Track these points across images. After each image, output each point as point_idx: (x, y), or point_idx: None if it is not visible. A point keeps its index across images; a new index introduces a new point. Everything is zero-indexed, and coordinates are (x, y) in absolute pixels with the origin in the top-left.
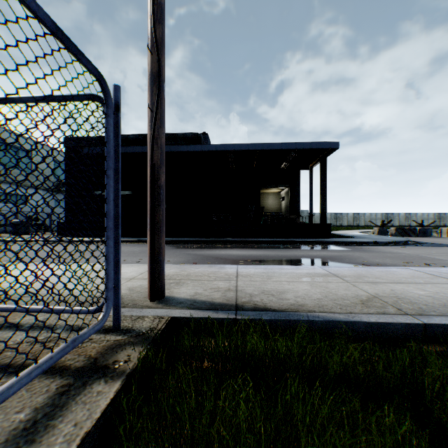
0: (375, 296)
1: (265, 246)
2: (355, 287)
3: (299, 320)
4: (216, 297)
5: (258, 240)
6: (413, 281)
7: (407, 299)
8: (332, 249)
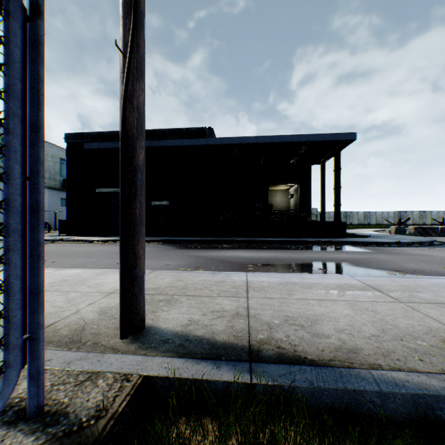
0: None
1: (275, 246)
2: (417, 311)
3: (362, 391)
4: (219, 329)
5: (267, 240)
6: None
7: None
8: (350, 250)
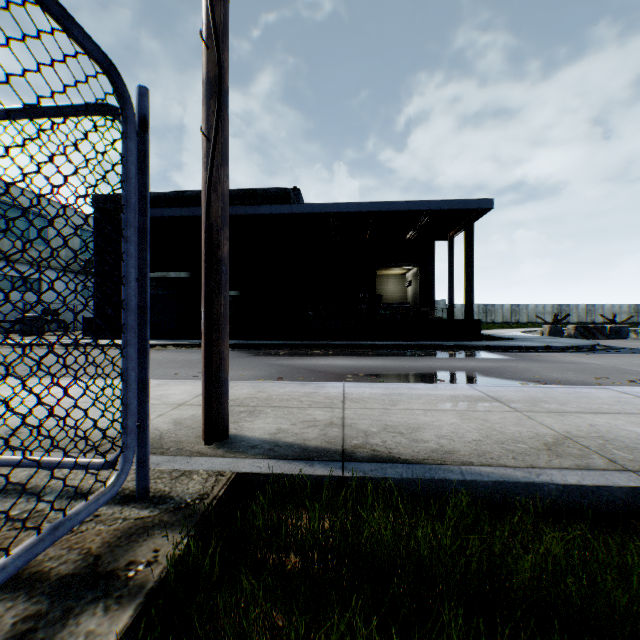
0: (566, 436)
1: (384, 352)
2: (532, 420)
3: (448, 481)
4: (311, 436)
5: (374, 344)
6: (621, 410)
7: (619, 441)
8: (483, 357)
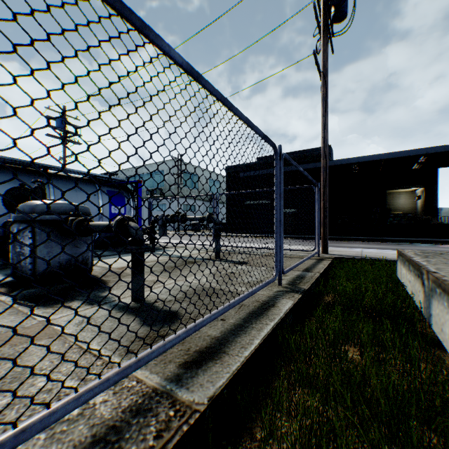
0: None
1: (389, 243)
2: None
3: (388, 260)
4: (351, 255)
5: (382, 238)
6: None
7: None
8: None
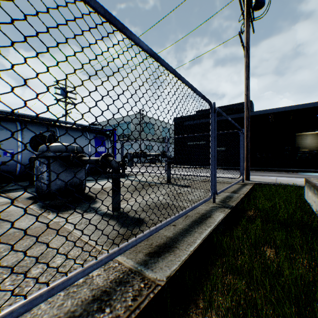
0: None
1: (298, 173)
2: None
3: (297, 186)
4: (268, 181)
5: (292, 169)
6: None
7: None
8: None
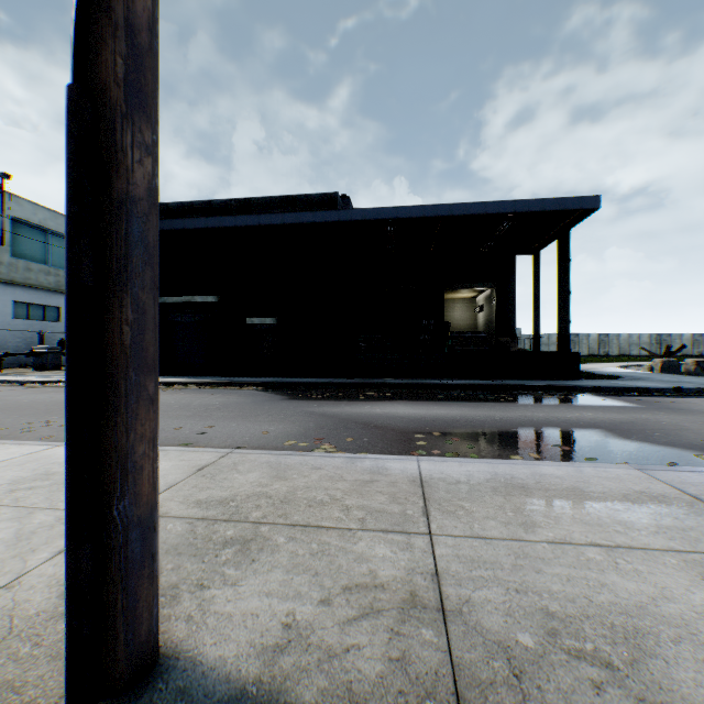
0: None
1: (458, 394)
2: None
3: None
4: (367, 672)
5: (443, 383)
6: None
7: None
8: (597, 404)
